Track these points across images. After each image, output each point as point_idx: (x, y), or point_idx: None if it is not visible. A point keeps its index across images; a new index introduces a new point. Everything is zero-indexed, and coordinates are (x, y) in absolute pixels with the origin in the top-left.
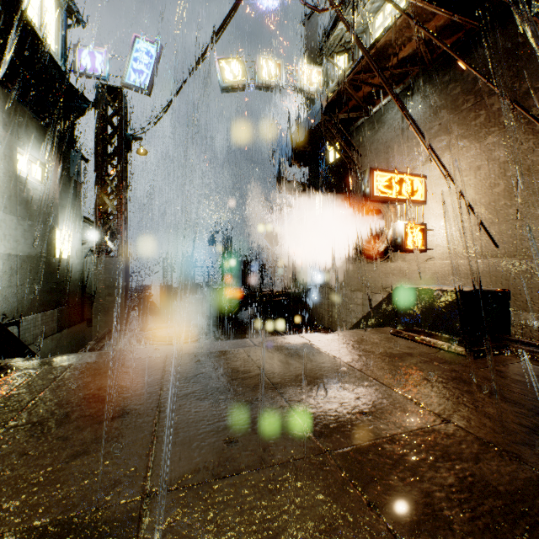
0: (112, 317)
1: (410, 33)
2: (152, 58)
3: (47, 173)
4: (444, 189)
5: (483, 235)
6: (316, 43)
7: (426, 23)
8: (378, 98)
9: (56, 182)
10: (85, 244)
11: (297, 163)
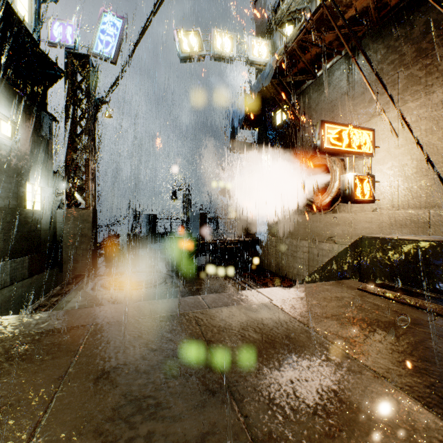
0: (80, 264)
1: None
2: (117, 30)
3: (17, 131)
4: (391, 141)
5: (435, 185)
6: (264, 20)
7: None
8: (324, 61)
9: (27, 139)
10: (57, 197)
11: (248, 126)
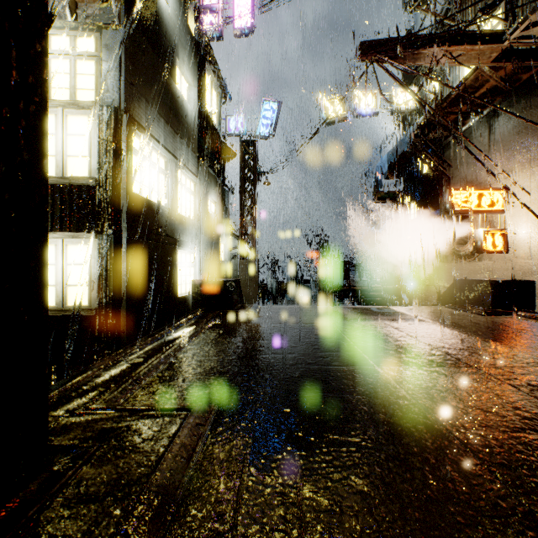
0: (250, 302)
1: (486, 78)
2: (274, 113)
3: (217, 207)
4: (525, 198)
5: None
6: None
7: (500, 69)
8: (466, 120)
9: (220, 212)
10: (231, 251)
11: (392, 176)
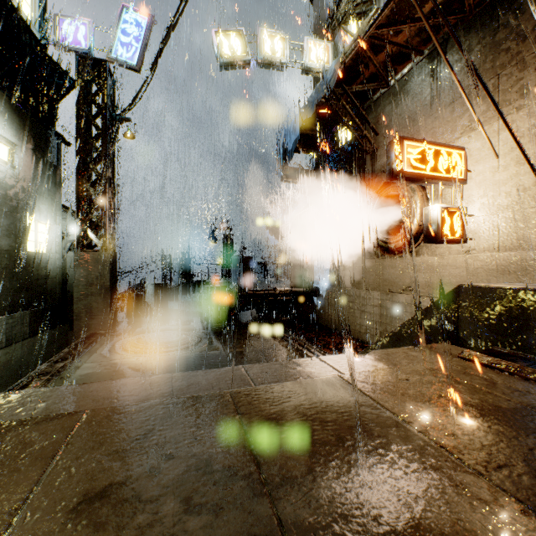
0: (95, 320)
1: None
2: (141, 30)
3: (16, 154)
4: (490, 163)
5: None
6: (323, 18)
7: None
8: (400, 64)
9: (28, 165)
10: (67, 238)
11: (303, 148)
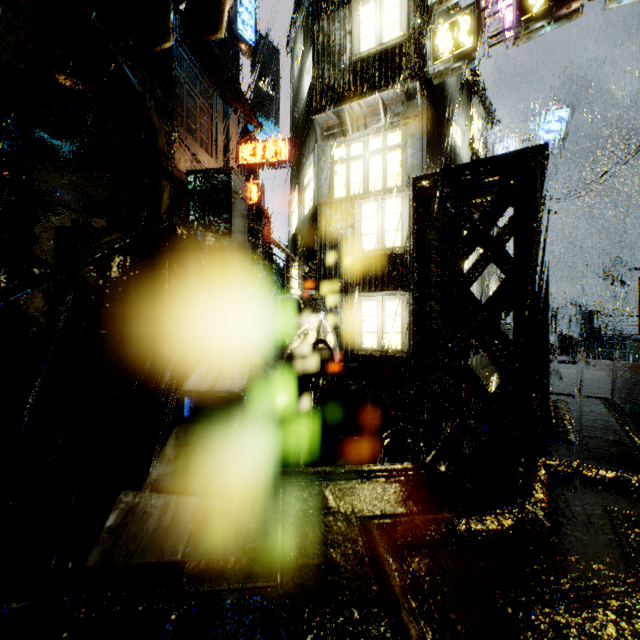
0: None
1: None
2: (562, 122)
3: None
4: None
5: None
6: None
7: None
8: None
9: None
10: None
11: None
